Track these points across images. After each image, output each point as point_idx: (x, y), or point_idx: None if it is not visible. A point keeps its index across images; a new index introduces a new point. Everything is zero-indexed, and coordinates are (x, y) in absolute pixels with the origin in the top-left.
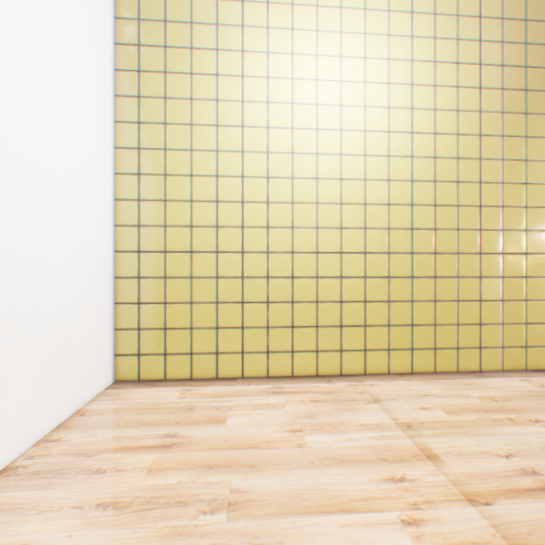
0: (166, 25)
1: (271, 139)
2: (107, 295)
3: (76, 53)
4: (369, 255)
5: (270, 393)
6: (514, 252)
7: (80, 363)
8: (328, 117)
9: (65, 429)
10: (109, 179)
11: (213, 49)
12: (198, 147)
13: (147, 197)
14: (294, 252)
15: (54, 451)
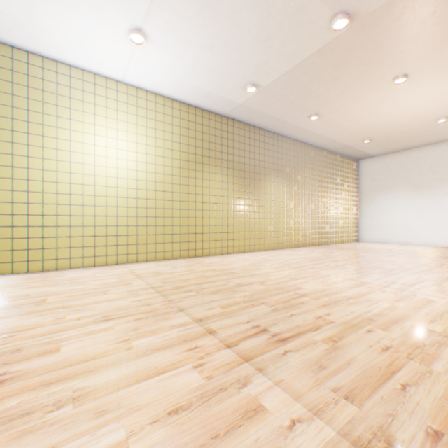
0: (29, 112)
1: (85, 168)
2: None
3: None
4: (130, 217)
5: (85, 270)
6: (185, 217)
7: None
8: (112, 162)
9: None
10: None
11: (56, 127)
12: (48, 169)
13: (18, 189)
14: (96, 216)
15: None
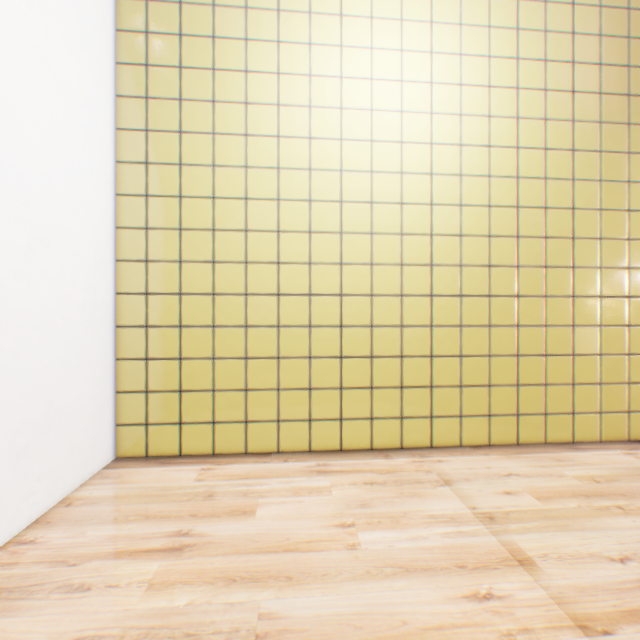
0: (181, 7)
1: (314, 152)
2: (105, 348)
3: (61, 35)
4: (436, 298)
5: (313, 473)
6: (615, 295)
7: (67, 437)
8: (385, 125)
9: (43, 526)
10: (108, 201)
11: (241, 39)
12: (222, 162)
13: (158, 225)
14: (343, 294)
15: (24, 558)
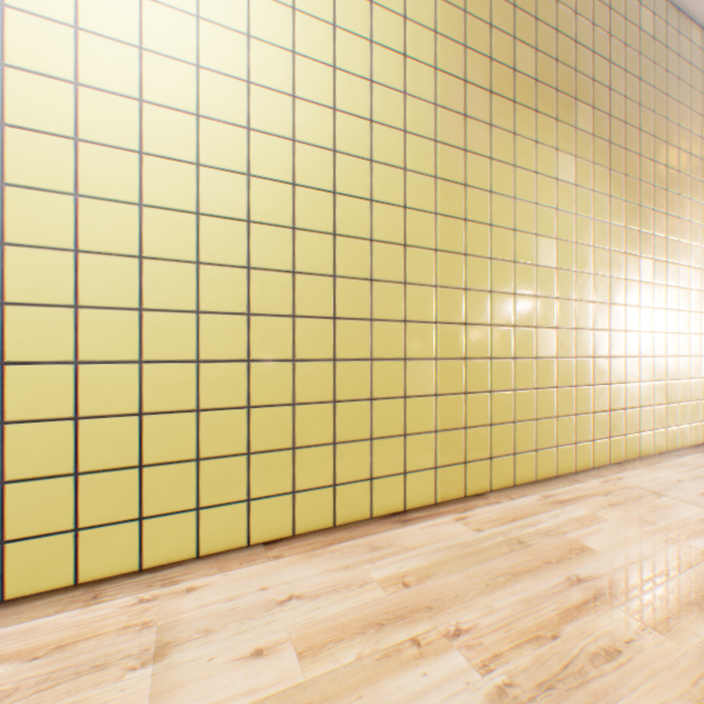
0: None
1: None
2: None
3: None
4: (208, 316)
5: None
6: (452, 321)
7: None
8: (108, 9)
9: None
10: None
11: None
12: None
13: None
14: (8, 303)
15: None
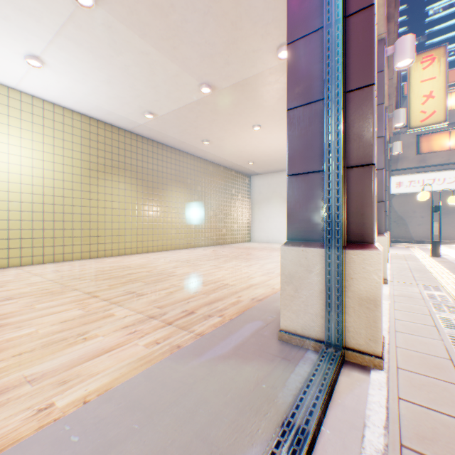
0: None
1: None
2: None
3: None
4: (26, 221)
5: None
6: (89, 221)
7: None
8: (4, 166)
9: None
10: None
11: None
12: None
13: None
14: None
15: None
